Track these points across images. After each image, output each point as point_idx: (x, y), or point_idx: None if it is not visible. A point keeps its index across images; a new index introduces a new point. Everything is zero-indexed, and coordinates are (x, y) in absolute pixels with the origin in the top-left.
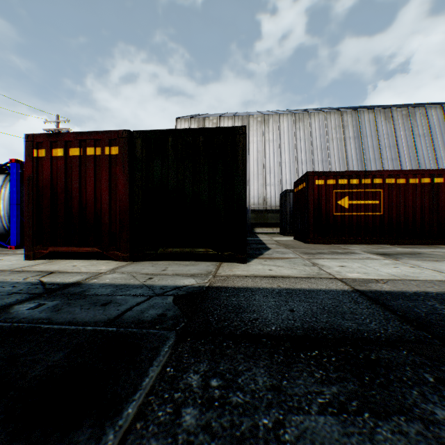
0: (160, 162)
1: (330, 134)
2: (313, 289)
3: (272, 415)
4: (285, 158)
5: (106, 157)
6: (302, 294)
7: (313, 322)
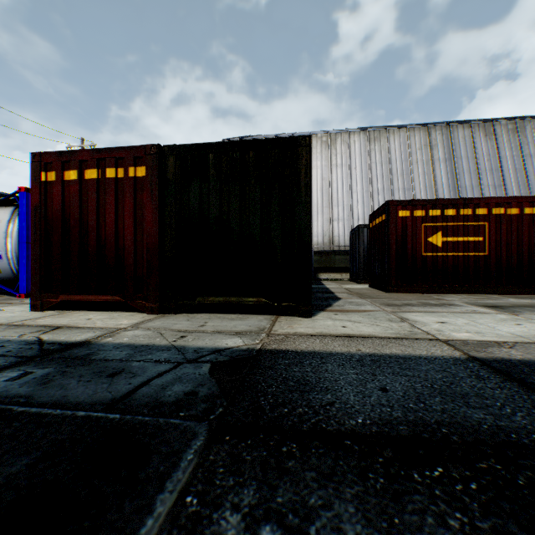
0: (198, 185)
1: (414, 156)
2: (409, 355)
3: None
4: (357, 187)
5: (129, 180)
6: (395, 363)
7: (421, 410)
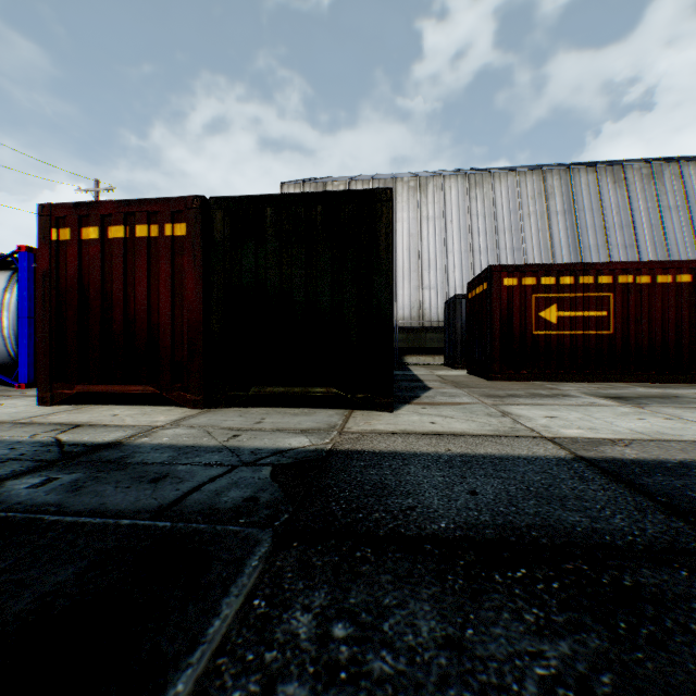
0: (253, 248)
1: (525, 207)
2: (506, 456)
3: None
4: (453, 246)
5: (166, 240)
6: (489, 464)
7: (511, 514)
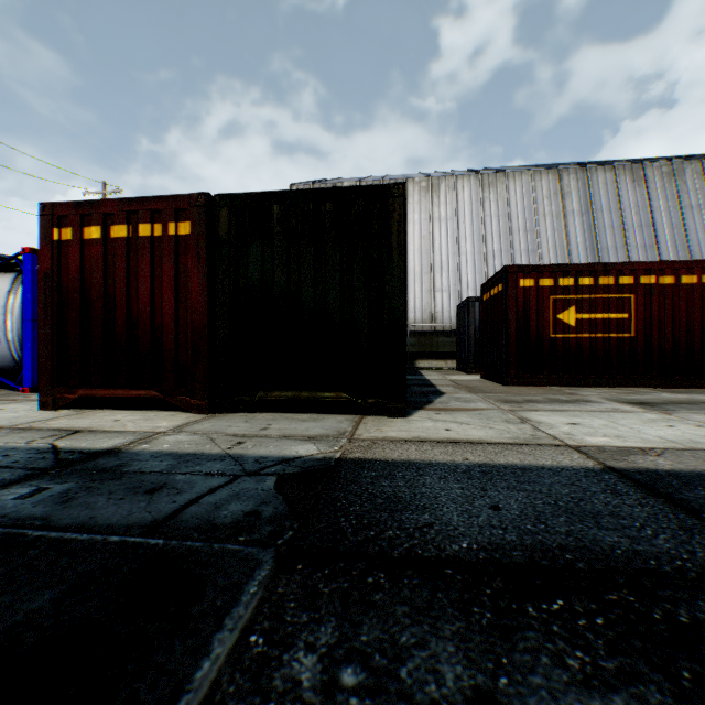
0: (259, 246)
1: (541, 207)
2: (529, 466)
3: None
4: (466, 247)
5: (169, 239)
6: (511, 475)
7: (540, 532)
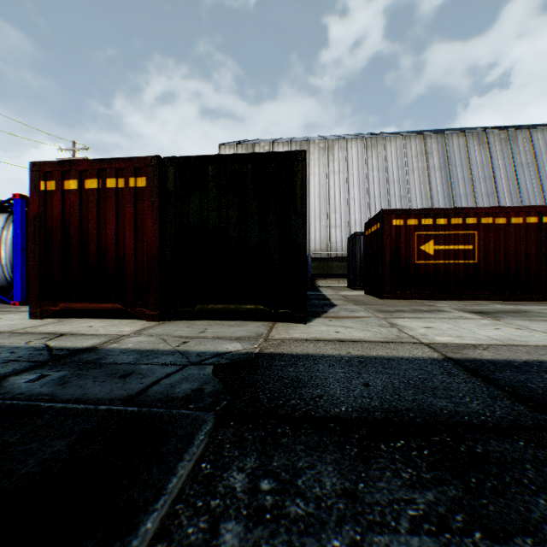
0: (198, 196)
1: (410, 163)
2: (392, 357)
3: (345, 534)
4: (354, 194)
5: (130, 190)
6: (379, 363)
7: (395, 400)
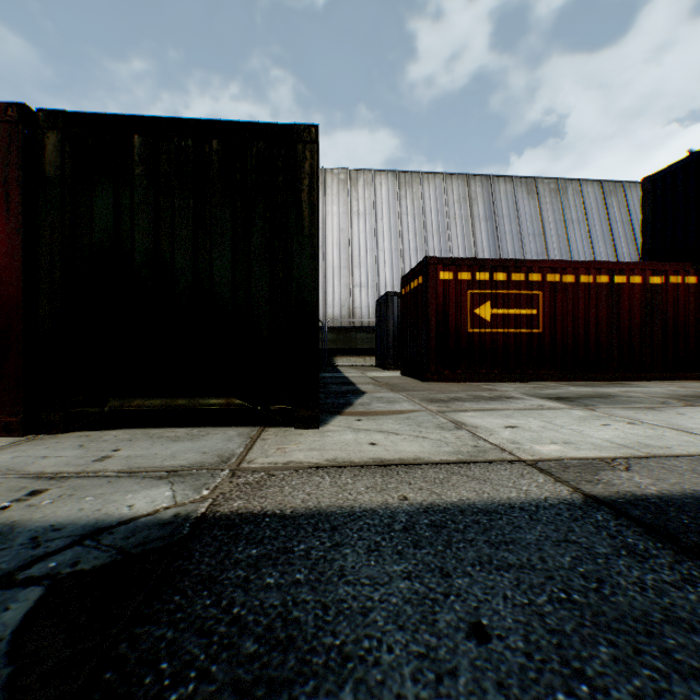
0: (111, 192)
1: (452, 210)
2: (492, 504)
3: None
4: (384, 244)
5: None
6: (476, 528)
7: None
